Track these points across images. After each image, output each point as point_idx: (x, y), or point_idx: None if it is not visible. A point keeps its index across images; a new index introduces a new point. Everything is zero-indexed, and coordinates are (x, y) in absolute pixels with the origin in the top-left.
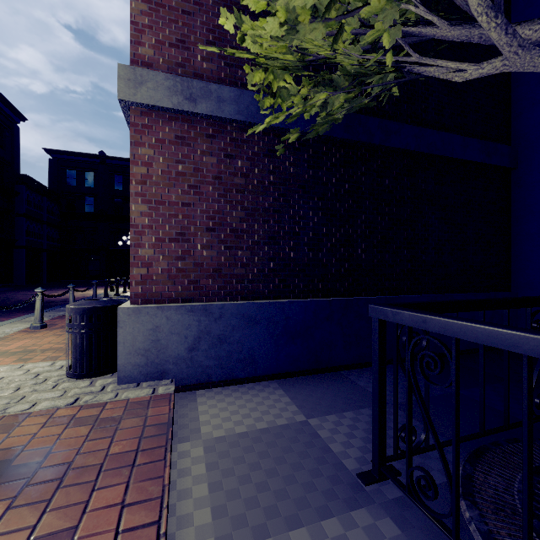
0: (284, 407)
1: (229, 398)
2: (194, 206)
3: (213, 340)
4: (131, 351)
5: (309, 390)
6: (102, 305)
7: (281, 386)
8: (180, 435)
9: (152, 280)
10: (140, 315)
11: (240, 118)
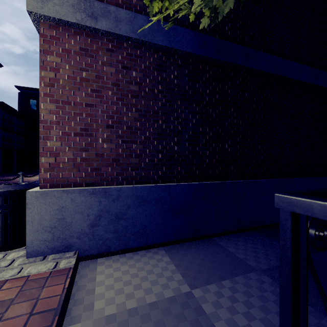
0: (171, 275)
1: (124, 266)
2: (96, 106)
3: (112, 217)
4: (38, 228)
5: (190, 256)
6: (17, 188)
7: (167, 253)
8: (73, 314)
9: (59, 168)
10: (47, 198)
11: (134, 36)
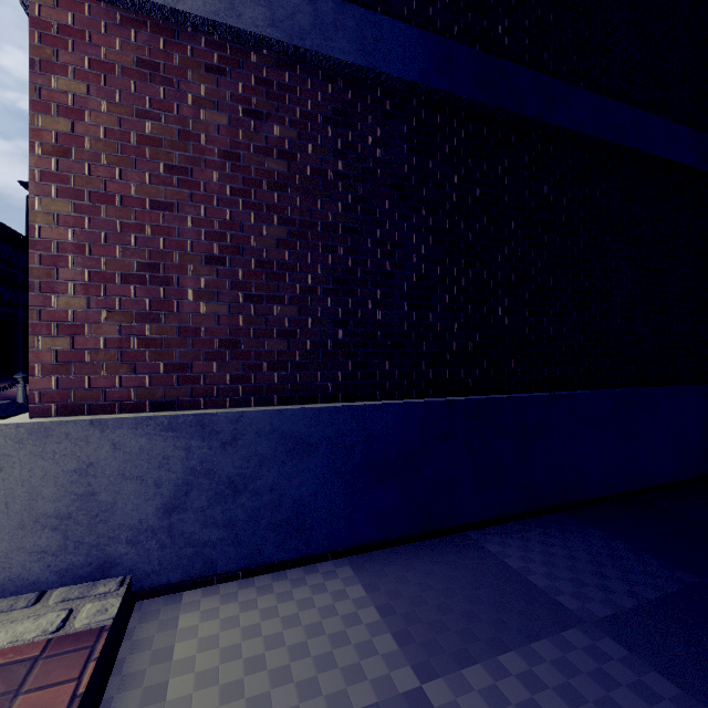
0: (367, 640)
1: (250, 615)
2: (179, 210)
3: (219, 487)
4: (25, 521)
5: (415, 584)
6: None
7: (359, 575)
8: None
9: (82, 363)
10: (48, 441)
11: (277, 35)
